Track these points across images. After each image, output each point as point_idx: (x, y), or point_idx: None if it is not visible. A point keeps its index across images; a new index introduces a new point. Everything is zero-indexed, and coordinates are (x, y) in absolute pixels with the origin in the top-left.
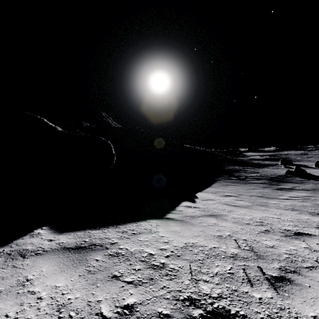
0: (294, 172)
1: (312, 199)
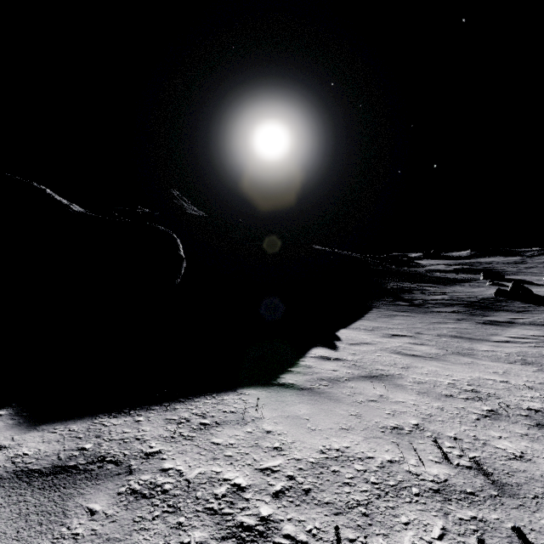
0: (510, 293)
1: None
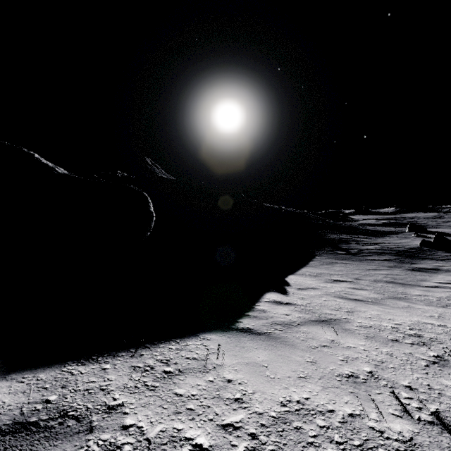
0: (433, 243)
1: None
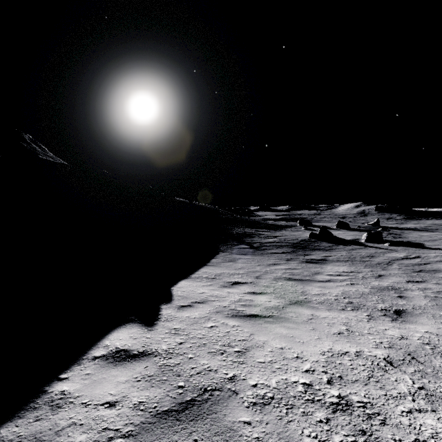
0: (319, 235)
1: (361, 276)
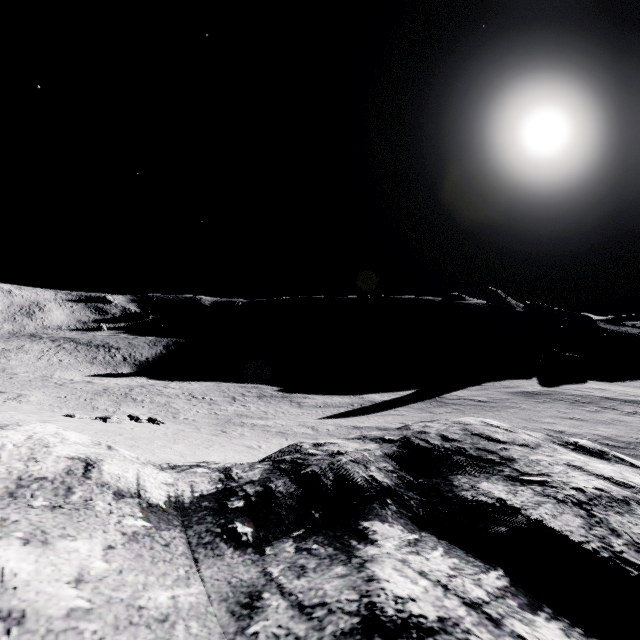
0: None
1: None
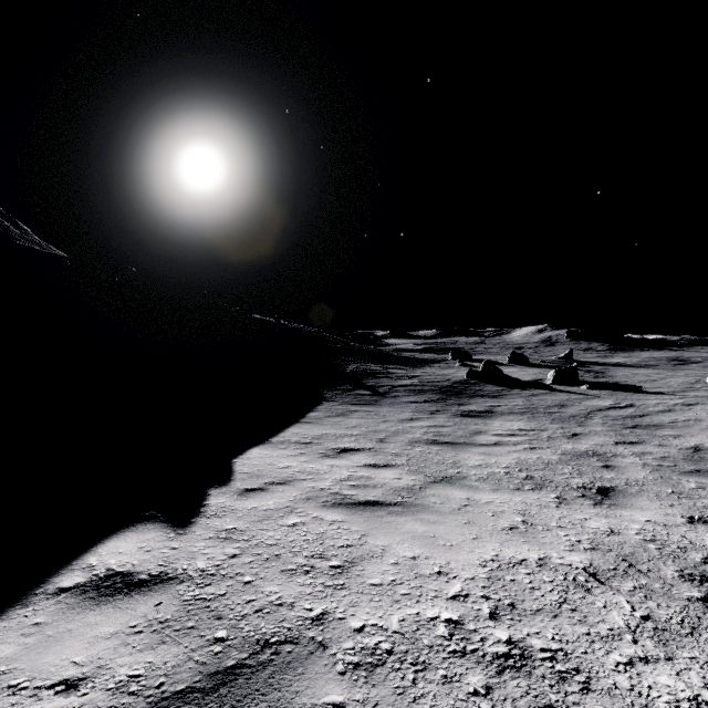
0: (482, 374)
1: (546, 436)
